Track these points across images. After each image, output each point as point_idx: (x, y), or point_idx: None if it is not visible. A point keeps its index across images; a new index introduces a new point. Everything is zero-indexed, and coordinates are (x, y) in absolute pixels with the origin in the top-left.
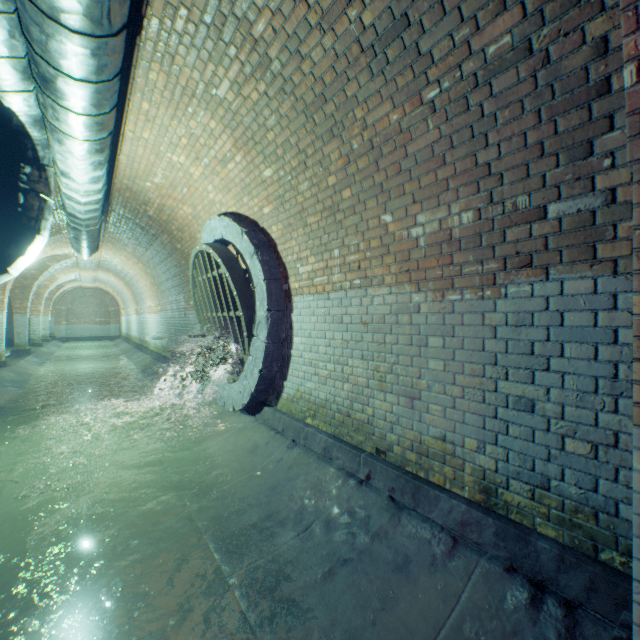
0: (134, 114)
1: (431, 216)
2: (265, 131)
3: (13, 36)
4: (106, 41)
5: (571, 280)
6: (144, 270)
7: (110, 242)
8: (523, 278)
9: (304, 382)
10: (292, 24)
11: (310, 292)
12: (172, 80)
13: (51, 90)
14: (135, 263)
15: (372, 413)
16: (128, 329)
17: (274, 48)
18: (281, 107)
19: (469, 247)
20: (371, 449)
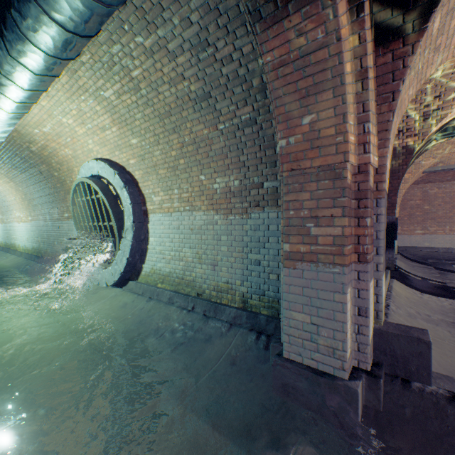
0: None
1: (222, 180)
2: (134, 120)
3: None
4: (52, 78)
5: (271, 212)
6: (15, 188)
7: None
8: (256, 211)
9: (156, 263)
10: (154, 78)
11: (160, 212)
12: (73, 81)
13: (1, 89)
14: (6, 182)
15: (195, 275)
16: None
17: (143, 84)
18: (145, 111)
19: (237, 196)
20: (195, 294)
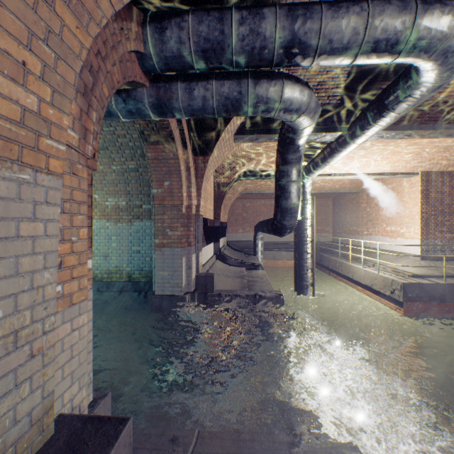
0: None
1: (113, 200)
2: None
3: None
4: None
5: (147, 222)
6: None
7: None
8: (138, 221)
9: None
10: None
11: None
12: None
13: None
14: None
15: None
16: None
17: None
18: None
19: (125, 211)
20: None
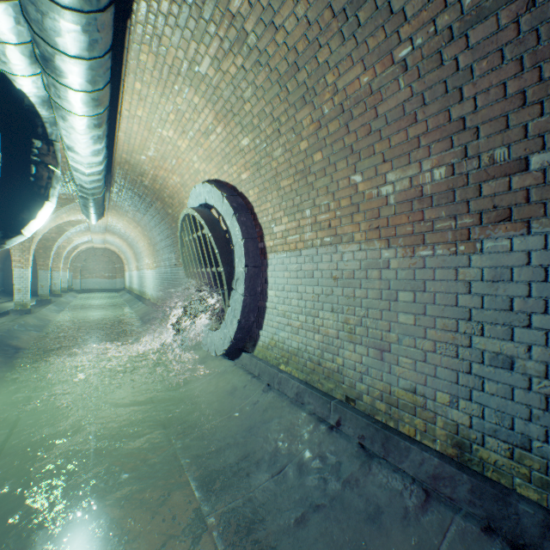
0: (129, 94)
1: (401, 174)
2: (242, 103)
3: (18, 21)
4: (94, 17)
5: None
6: (142, 233)
7: (114, 209)
8: (501, 232)
9: (278, 331)
10: None
11: (283, 249)
12: (160, 60)
13: (51, 69)
14: (135, 227)
15: (342, 363)
16: (130, 283)
17: (250, 21)
18: (257, 79)
19: (441, 203)
20: (341, 396)
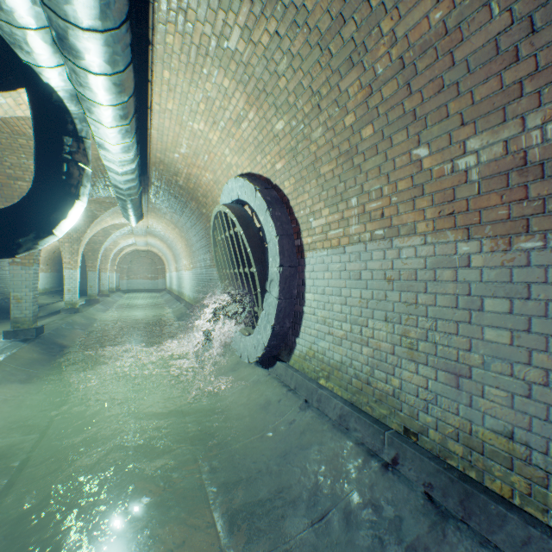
0: (158, 85)
1: (490, 138)
2: (276, 78)
3: (34, 1)
4: None
5: None
6: (180, 234)
7: (153, 211)
8: None
9: (317, 341)
10: None
11: (323, 246)
12: (186, 40)
13: (67, 49)
14: (173, 228)
15: (399, 385)
16: (170, 283)
17: None
18: (293, 45)
19: None
20: (397, 427)
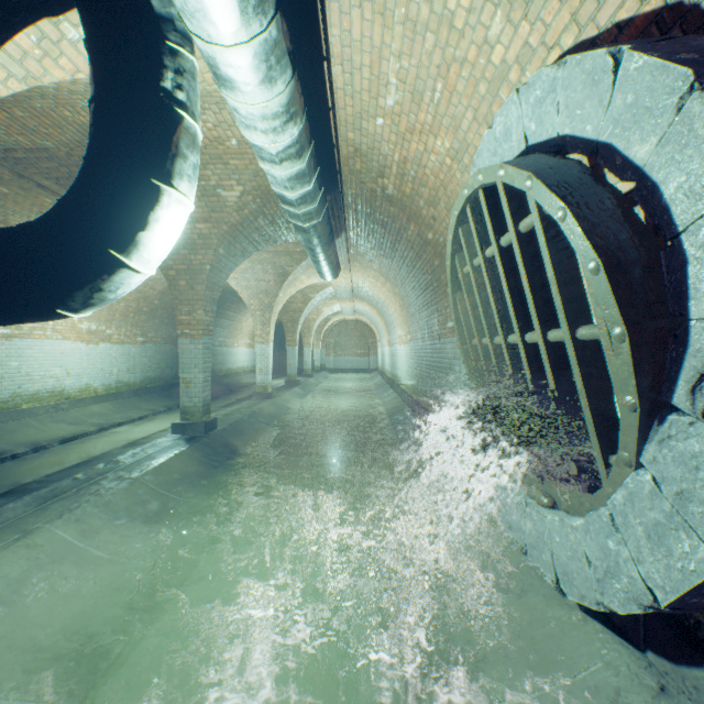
0: None
1: None
2: None
3: None
4: None
5: None
6: (391, 291)
7: (355, 260)
8: None
9: None
10: None
11: None
12: None
13: None
14: (382, 284)
15: None
16: (382, 362)
17: None
18: None
19: None
20: None
